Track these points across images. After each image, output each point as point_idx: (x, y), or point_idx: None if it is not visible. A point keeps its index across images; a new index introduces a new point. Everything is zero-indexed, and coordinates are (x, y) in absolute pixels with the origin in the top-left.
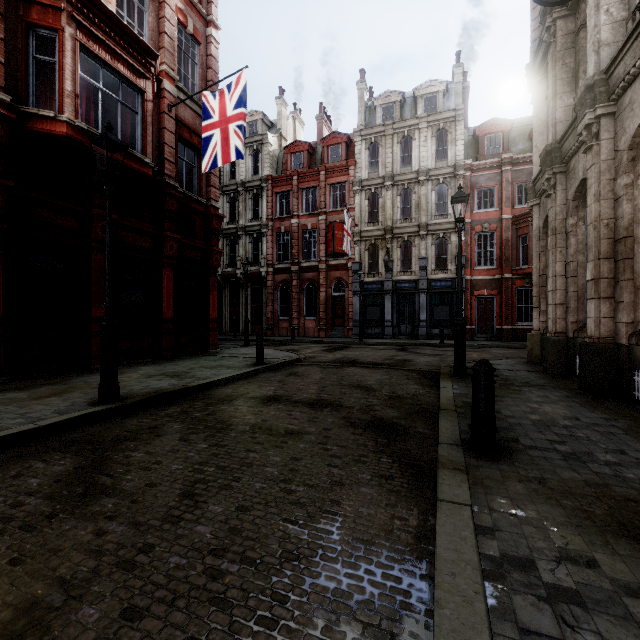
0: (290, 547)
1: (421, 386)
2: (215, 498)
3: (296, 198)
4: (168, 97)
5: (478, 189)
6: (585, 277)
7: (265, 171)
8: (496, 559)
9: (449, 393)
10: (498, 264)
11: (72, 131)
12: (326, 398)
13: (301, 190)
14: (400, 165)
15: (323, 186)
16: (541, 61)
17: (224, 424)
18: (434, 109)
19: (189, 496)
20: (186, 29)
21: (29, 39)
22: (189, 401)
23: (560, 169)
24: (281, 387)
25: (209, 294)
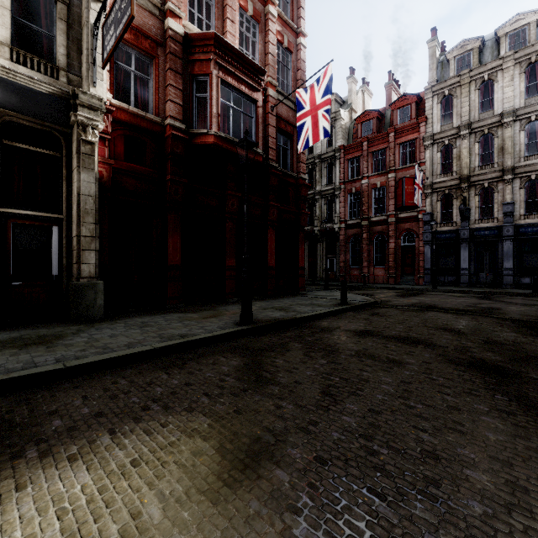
0: (427, 448)
1: (521, 334)
2: (348, 400)
3: (366, 161)
4: (271, 101)
5: None
6: None
7: (338, 142)
8: None
9: None
10: None
11: (216, 140)
12: (415, 336)
13: (370, 153)
14: (478, 111)
15: (392, 146)
16: None
17: (332, 348)
18: (523, 43)
19: (328, 395)
20: (282, 45)
21: (193, 85)
22: (298, 328)
23: None
24: (369, 324)
25: (298, 248)
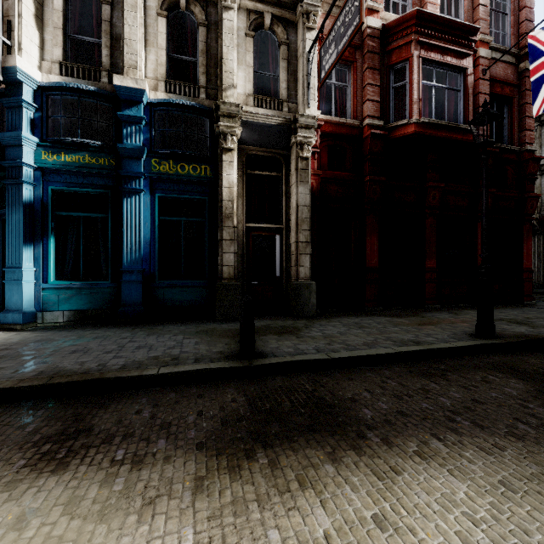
0: None
1: None
2: None
3: None
4: (482, 63)
5: None
6: None
7: None
8: None
9: None
10: None
11: (417, 128)
12: None
13: None
14: None
15: None
16: None
17: None
18: None
19: None
20: None
21: (389, 77)
22: None
23: None
24: None
25: (522, 243)
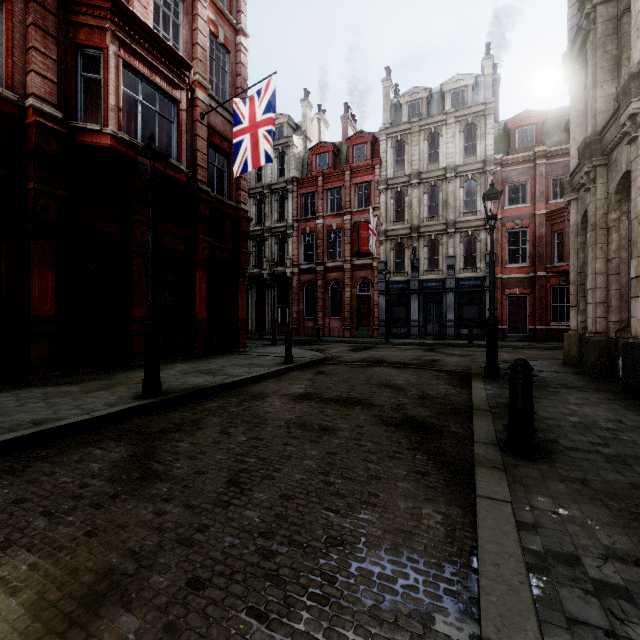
0: (334, 534)
1: (452, 386)
2: (259, 486)
3: (321, 199)
4: (201, 106)
5: (509, 184)
6: (629, 274)
7: (290, 173)
8: (540, 553)
9: (482, 393)
10: (531, 262)
11: (115, 142)
12: (356, 396)
13: (326, 191)
14: (427, 162)
15: (348, 186)
16: (579, 49)
17: (260, 419)
18: (462, 104)
19: (235, 484)
20: (217, 39)
21: (78, 59)
22: (224, 397)
23: (601, 162)
24: (311, 385)
25: (238, 294)
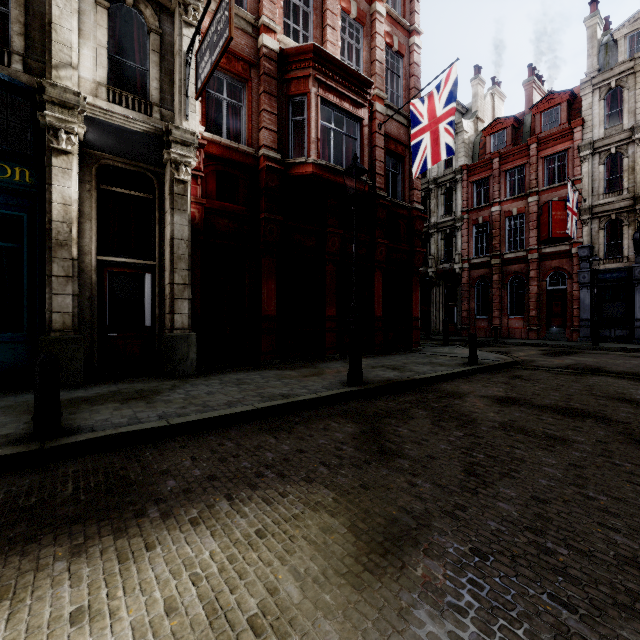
0: (623, 552)
1: None
2: (501, 482)
3: (497, 183)
4: (378, 117)
5: None
6: None
7: (459, 162)
8: None
9: None
10: None
11: (315, 169)
12: (580, 407)
13: (503, 172)
14: None
15: (534, 162)
16: None
17: (468, 417)
18: None
19: (473, 474)
20: (392, 48)
21: (289, 108)
22: (418, 392)
23: None
24: (511, 389)
25: (411, 294)
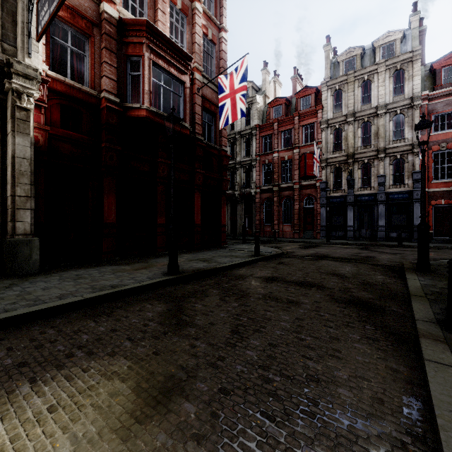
0: (311, 373)
1: (387, 277)
2: (253, 336)
3: (276, 138)
4: (197, 83)
5: (435, 114)
6: None
7: (254, 122)
8: None
9: (416, 283)
10: None
11: (148, 114)
12: (311, 281)
13: (280, 132)
14: (360, 104)
15: (297, 128)
16: None
17: (244, 292)
18: (391, 54)
19: (236, 333)
20: (207, 37)
21: (127, 64)
22: (217, 277)
23: None
24: (275, 271)
25: (221, 208)
